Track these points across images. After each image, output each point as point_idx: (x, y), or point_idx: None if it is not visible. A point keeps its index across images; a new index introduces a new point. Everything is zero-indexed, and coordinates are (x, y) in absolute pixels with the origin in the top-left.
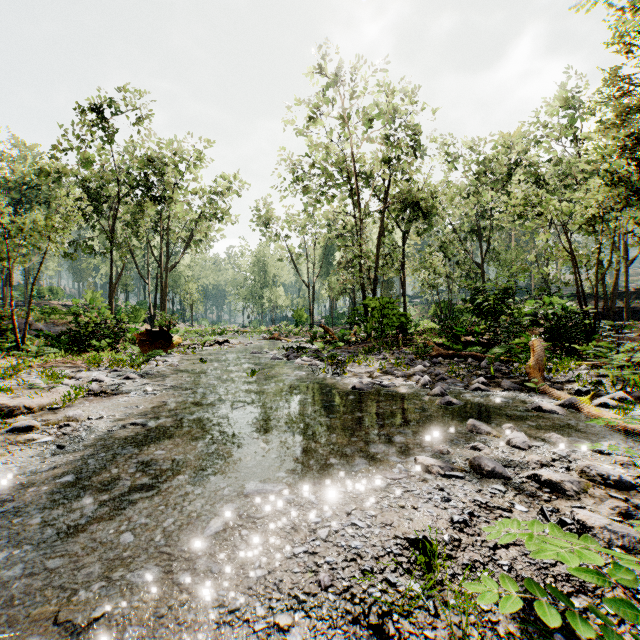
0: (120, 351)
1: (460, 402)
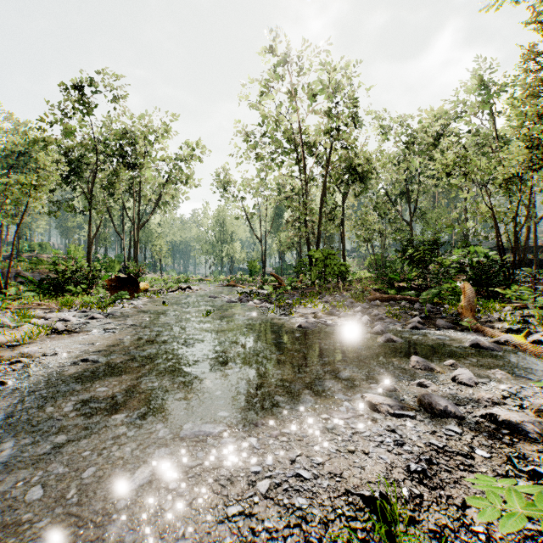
0: (93, 295)
1: (400, 339)
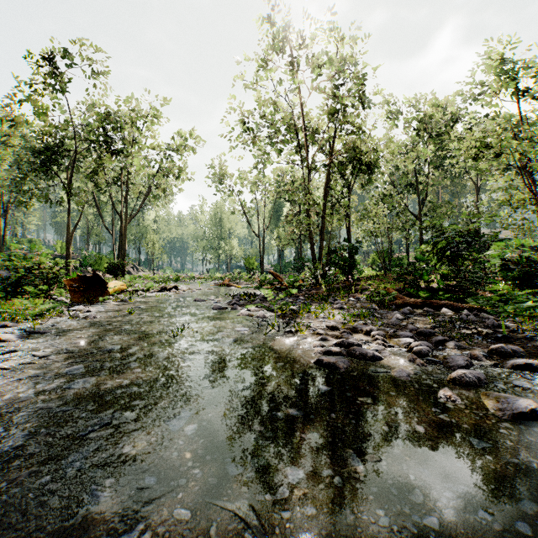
0: (54, 298)
1: None
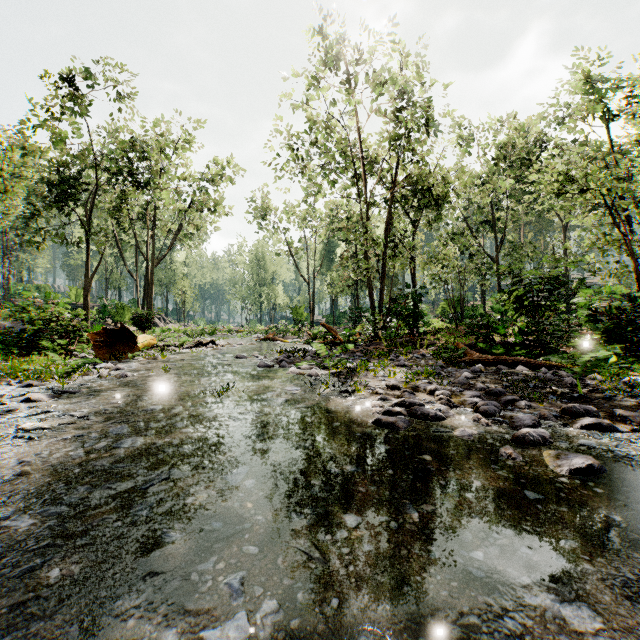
0: (75, 354)
1: (600, 466)
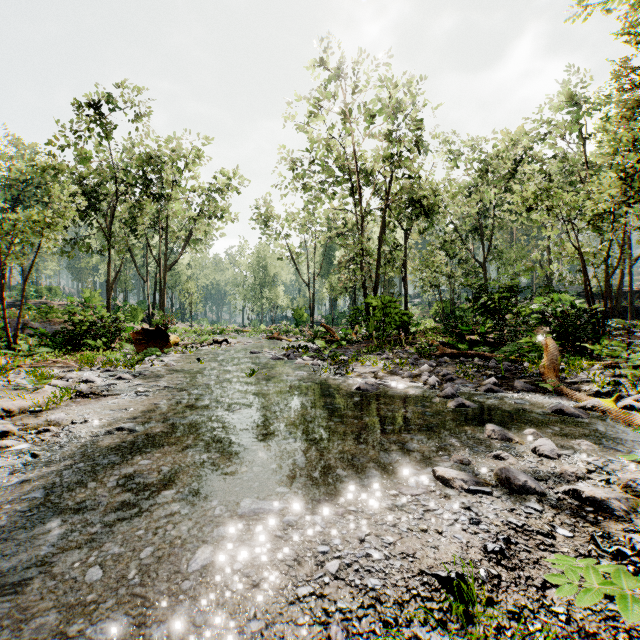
0: (116, 350)
1: (473, 404)
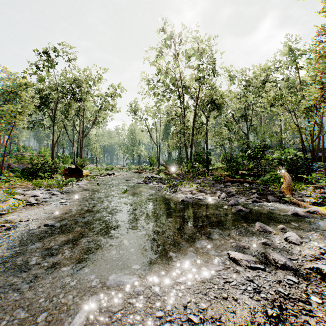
0: (55, 179)
1: (247, 210)
